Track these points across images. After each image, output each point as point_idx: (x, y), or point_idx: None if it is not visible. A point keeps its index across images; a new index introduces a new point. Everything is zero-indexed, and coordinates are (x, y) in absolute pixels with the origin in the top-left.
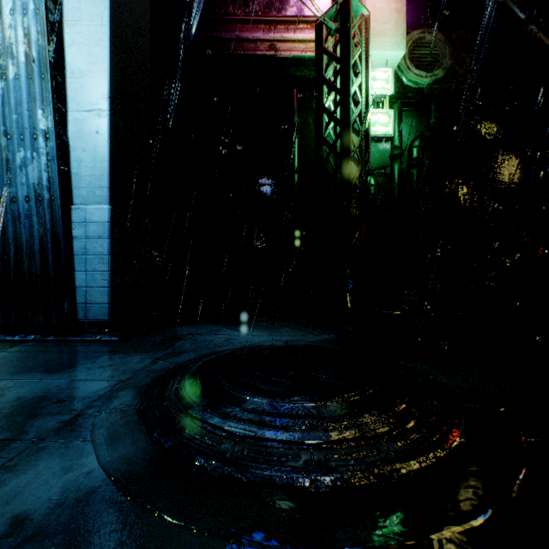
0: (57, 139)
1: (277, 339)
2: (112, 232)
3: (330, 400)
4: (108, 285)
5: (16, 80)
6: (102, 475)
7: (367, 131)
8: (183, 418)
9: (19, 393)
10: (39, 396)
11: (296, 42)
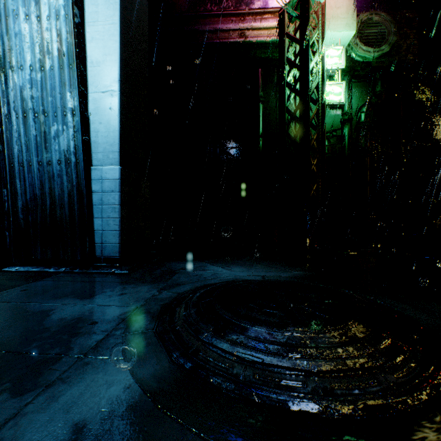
0: (80, 115)
1: (255, 274)
2: (122, 187)
3: (322, 331)
4: (119, 229)
5: (51, 70)
6: (138, 391)
7: (323, 100)
8: (195, 342)
9: (60, 315)
10: (76, 318)
11: (262, 29)
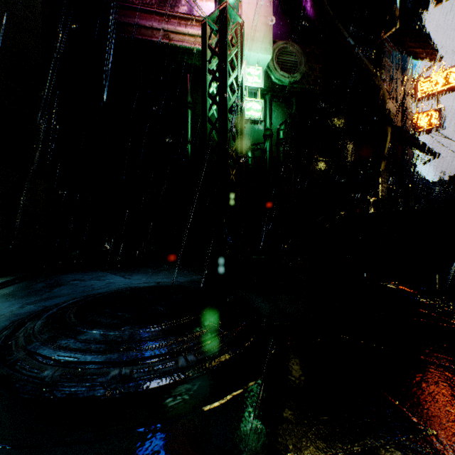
0: None
1: (152, 281)
2: None
3: (156, 326)
4: None
5: None
6: None
7: (242, 115)
8: (20, 353)
9: None
10: None
11: (187, 35)
